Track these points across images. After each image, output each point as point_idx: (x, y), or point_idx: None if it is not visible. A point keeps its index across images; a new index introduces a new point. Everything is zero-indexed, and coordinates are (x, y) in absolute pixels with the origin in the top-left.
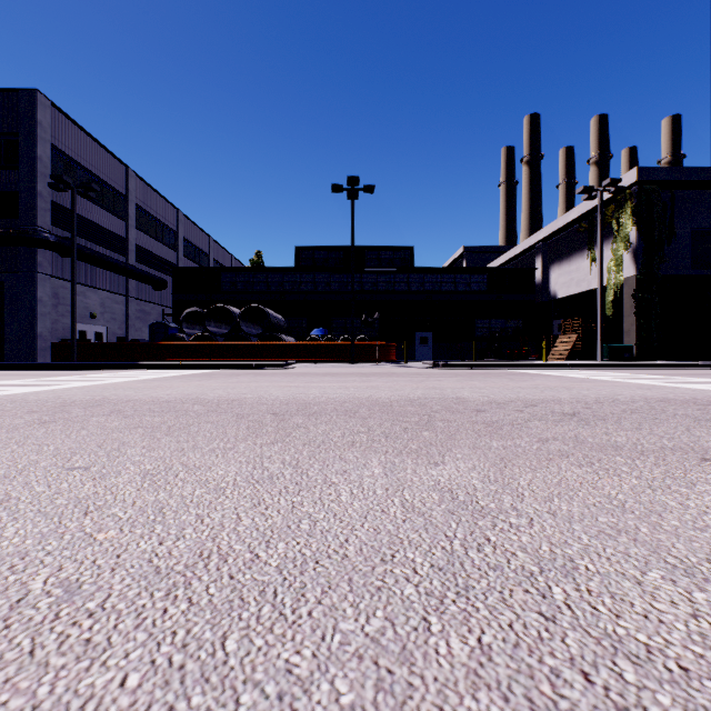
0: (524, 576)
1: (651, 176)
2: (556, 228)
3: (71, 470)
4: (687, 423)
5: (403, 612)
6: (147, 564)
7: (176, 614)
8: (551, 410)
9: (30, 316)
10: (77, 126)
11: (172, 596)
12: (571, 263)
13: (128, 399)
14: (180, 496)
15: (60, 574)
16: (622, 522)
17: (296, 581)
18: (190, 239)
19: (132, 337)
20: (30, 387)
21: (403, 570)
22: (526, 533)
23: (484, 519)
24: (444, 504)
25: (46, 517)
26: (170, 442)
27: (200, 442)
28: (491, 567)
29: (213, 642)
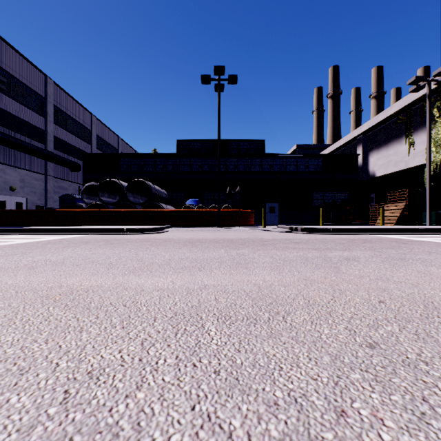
0: None
1: None
2: (376, 121)
3: None
4: None
5: None
6: None
7: None
8: None
9: None
10: None
11: None
12: (389, 149)
13: None
14: None
15: None
16: None
17: None
18: (102, 137)
19: (51, 206)
20: None
21: None
22: None
23: None
24: None
25: None
26: None
27: None
28: None
29: None
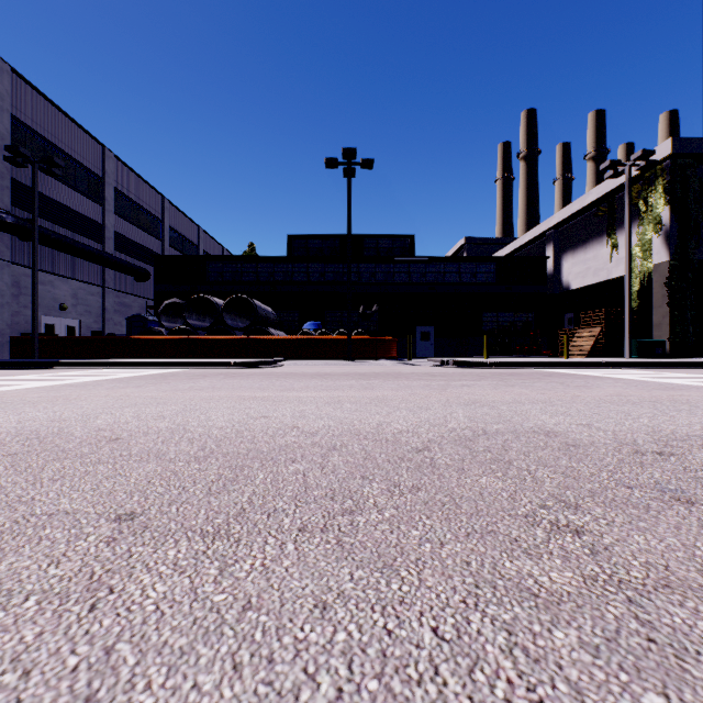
0: None
1: (688, 147)
2: (570, 212)
3: None
4: None
5: None
6: None
7: None
8: None
9: None
10: (43, 96)
11: None
12: (587, 251)
13: None
14: None
15: None
16: None
17: None
18: (177, 228)
19: (110, 331)
20: None
21: None
22: None
23: None
24: None
25: None
26: None
27: None
28: None
29: None
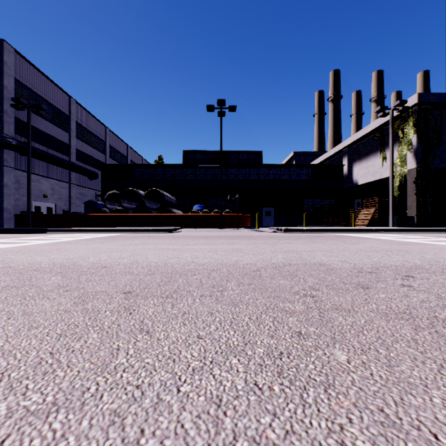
0: None
1: (427, 99)
2: (357, 137)
3: None
4: None
5: None
6: None
7: None
8: (442, 285)
9: None
10: (33, 66)
11: None
12: (368, 161)
13: (3, 265)
14: None
15: None
16: None
17: None
18: (114, 146)
19: (74, 210)
20: None
21: None
22: None
23: None
24: None
25: None
26: None
27: None
28: None
29: None
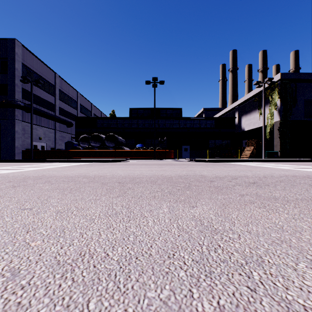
0: (238, 265)
1: (286, 76)
2: (244, 100)
3: (23, 210)
4: (306, 187)
5: (179, 286)
6: (53, 259)
7: (65, 287)
8: (244, 181)
9: (12, 138)
10: (33, 54)
11: (64, 277)
12: (251, 115)
13: (54, 175)
14: (73, 223)
15: (10, 265)
16: (283, 236)
17: (126, 268)
18: (83, 104)
19: (57, 147)
20: (11, 170)
21: (179, 262)
22: (237, 242)
23: (217, 235)
24: (197, 227)
25: (8, 234)
26: (71, 196)
27: (84, 196)
28: (222, 260)
29: (83, 304)
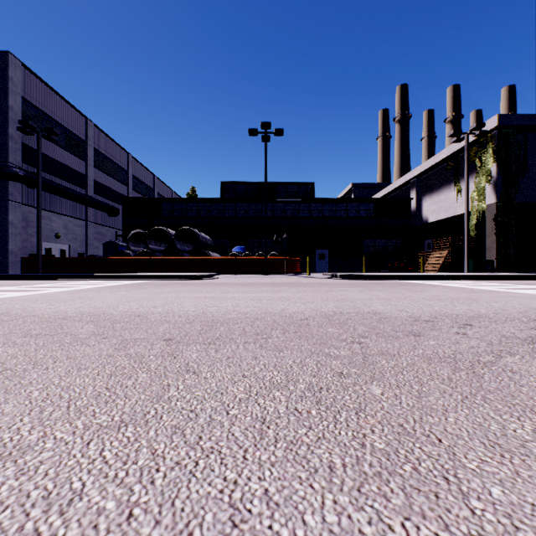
0: None
1: (509, 121)
2: (427, 166)
3: None
4: None
5: None
6: None
7: None
8: (499, 333)
9: (3, 235)
10: (43, 83)
11: None
12: (440, 194)
13: (27, 314)
14: None
15: None
16: None
17: None
18: (138, 177)
19: (91, 253)
20: None
21: None
22: None
23: None
24: None
25: None
26: None
27: None
28: None
29: None
